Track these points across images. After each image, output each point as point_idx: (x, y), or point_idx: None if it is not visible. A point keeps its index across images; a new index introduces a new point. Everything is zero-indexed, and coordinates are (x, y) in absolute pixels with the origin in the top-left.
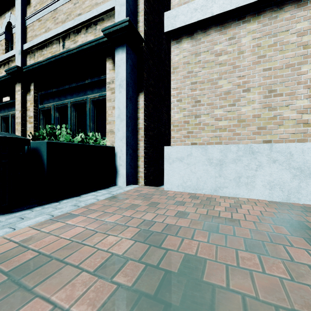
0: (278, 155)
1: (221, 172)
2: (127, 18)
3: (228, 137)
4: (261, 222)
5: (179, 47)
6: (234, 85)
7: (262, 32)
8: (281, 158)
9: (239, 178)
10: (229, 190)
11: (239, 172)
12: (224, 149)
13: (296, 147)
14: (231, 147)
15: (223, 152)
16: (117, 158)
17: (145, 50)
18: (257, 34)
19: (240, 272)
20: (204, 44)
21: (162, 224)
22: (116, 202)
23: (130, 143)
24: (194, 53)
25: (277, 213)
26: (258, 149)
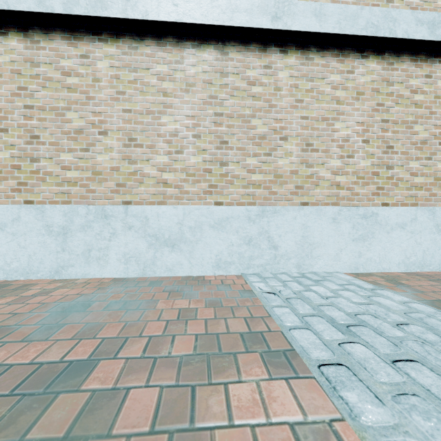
0: (134, 220)
1: (65, 244)
2: None
3: (79, 194)
4: (41, 312)
5: (3, 42)
6: (88, 123)
7: (121, 62)
8: (137, 223)
9: (90, 251)
10: (76, 270)
11: (90, 244)
12: (69, 211)
13: (152, 210)
14: (79, 209)
15: (68, 215)
16: None
17: None
18: (116, 62)
19: None
20: (45, 51)
21: None
22: None
23: None
24: (30, 61)
25: (98, 294)
26: (112, 213)
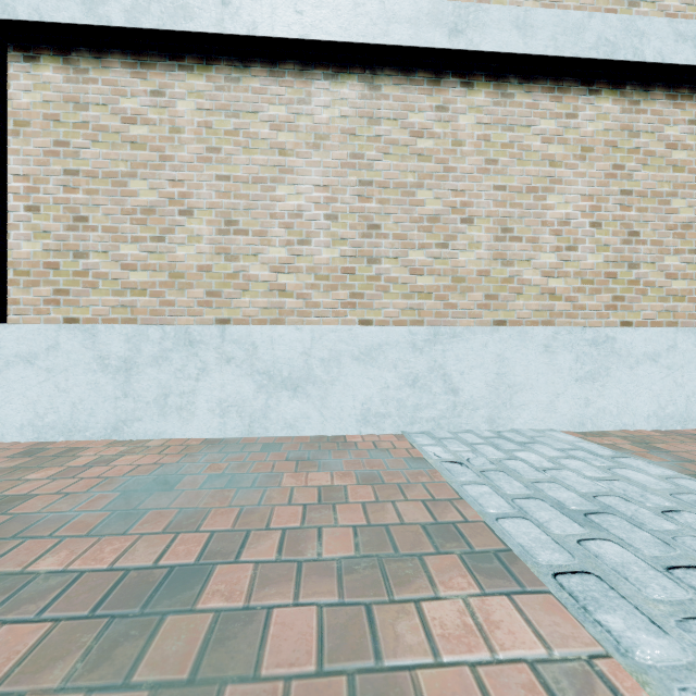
0: (235, 348)
1: (128, 386)
2: None
3: (150, 308)
4: (103, 491)
5: (31, 72)
6: (164, 197)
7: (214, 101)
8: (239, 353)
9: (166, 397)
10: (146, 426)
11: (166, 385)
12: (135, 335)
13: (262, 333)
14: (150, 332)
15: (134, 341)
16: None
17: None
18: (206, 102)
19: None
20: (97, 86)
21: None
22: None
23: None
24: (73, 100)
25: (184, 463)
26: (202, 337)
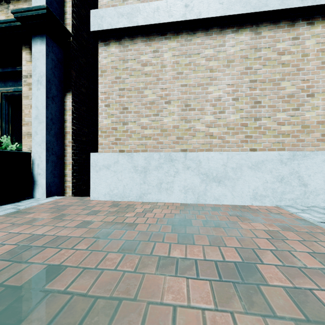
0: (191, 162)
1: (145, 179)
2: (44, 5)
3: (152, 145)
4: (159, 224)
5: (107, 50)
6: (158, 96)
7: (180, 51)
8: (193, 165)
9: (161, 184)
10: (152, 196)
11: (161, 179)
12: (148, 157)
13: (203, 156)
14: (154, 155)
15: (147, 159)
16: (34, 165)
17: (74, 46)
18: (176, 52)
19: (96, 273)
20: (131, 52)
21: (53, 237)
22: (16, 218)
23: (53, 148)
24: (122, 59)
25: (180, 214)
26: (176, 157)
